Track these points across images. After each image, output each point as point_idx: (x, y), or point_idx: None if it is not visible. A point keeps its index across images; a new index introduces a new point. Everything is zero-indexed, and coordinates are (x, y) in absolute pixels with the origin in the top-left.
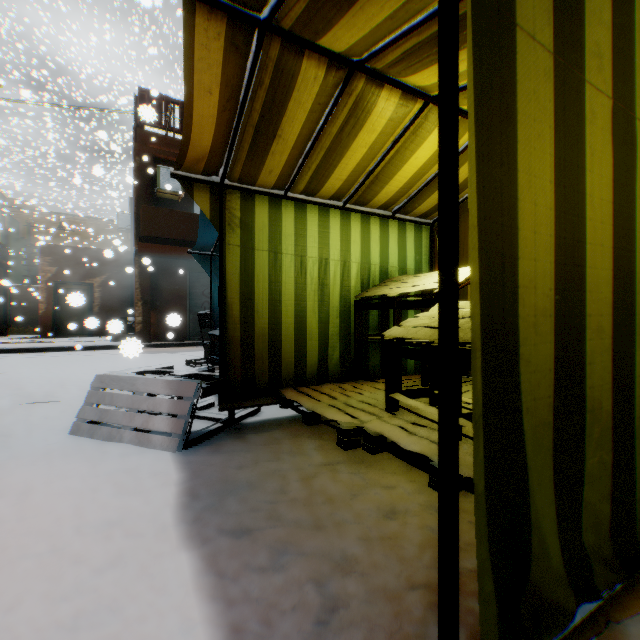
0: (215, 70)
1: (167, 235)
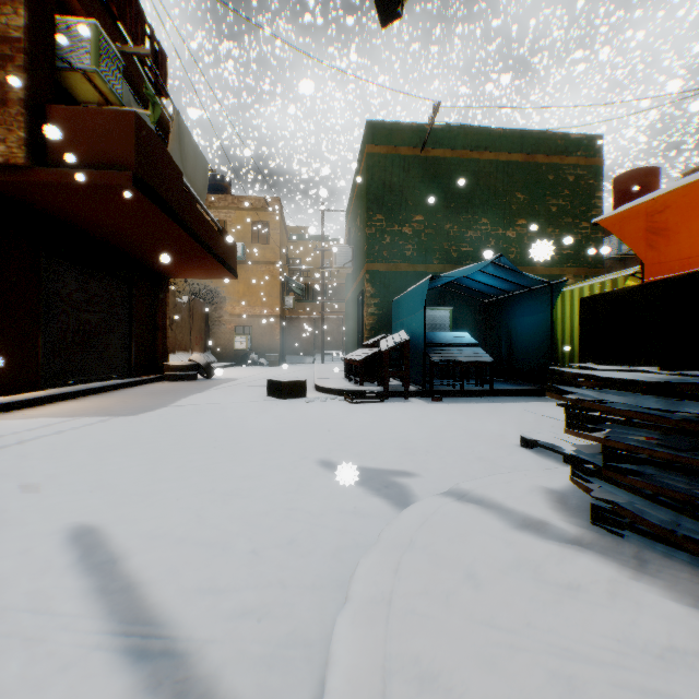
0: None
1: (160, 188)
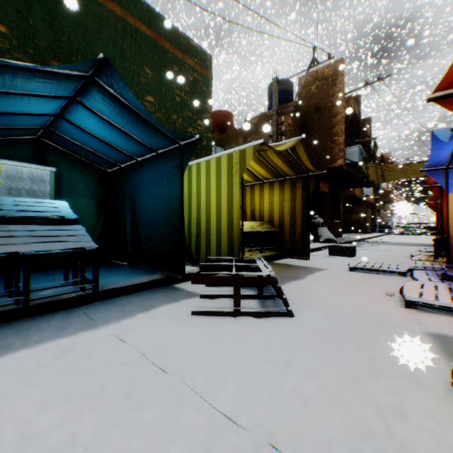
0: (285, 144)
1: None
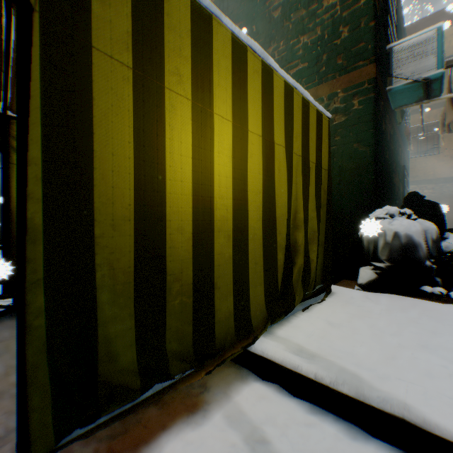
0: None
1: None
